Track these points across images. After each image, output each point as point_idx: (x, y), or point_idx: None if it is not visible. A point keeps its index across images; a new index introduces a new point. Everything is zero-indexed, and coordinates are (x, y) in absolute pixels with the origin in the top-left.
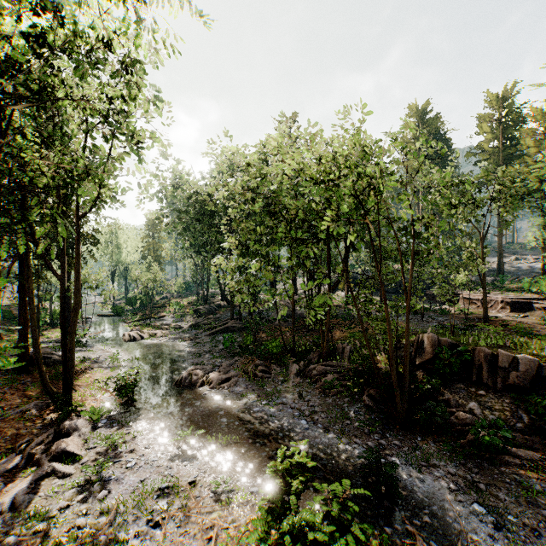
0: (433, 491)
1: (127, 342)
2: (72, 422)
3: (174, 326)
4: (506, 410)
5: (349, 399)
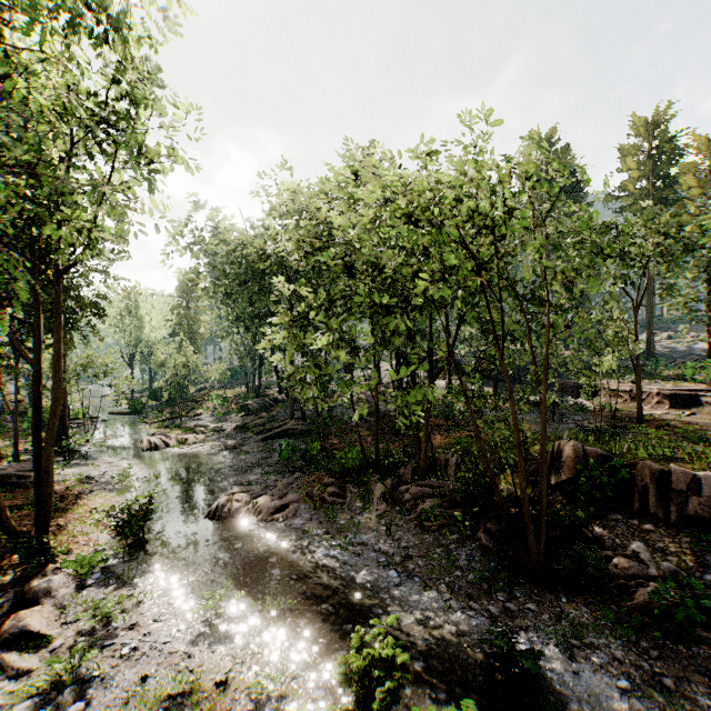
0: (596, 692)
1: (146, 451)
2: (45, 581)
3: (213, 428)
4: (686, 554)
5: (458, 537)
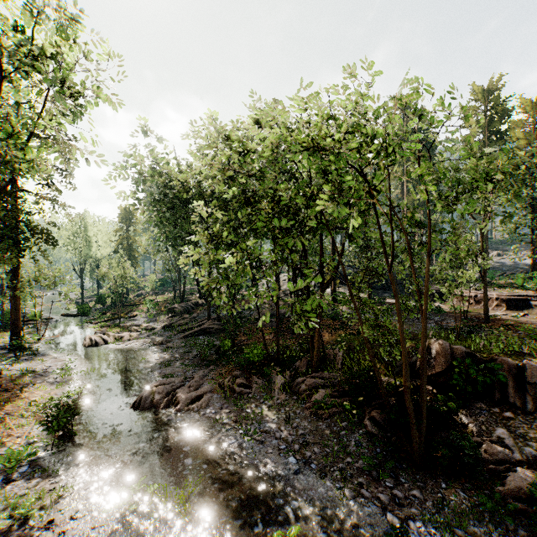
0: None
1: (87, 348)
2: None
3: (145, 327)
4: None
5: (347, 424)
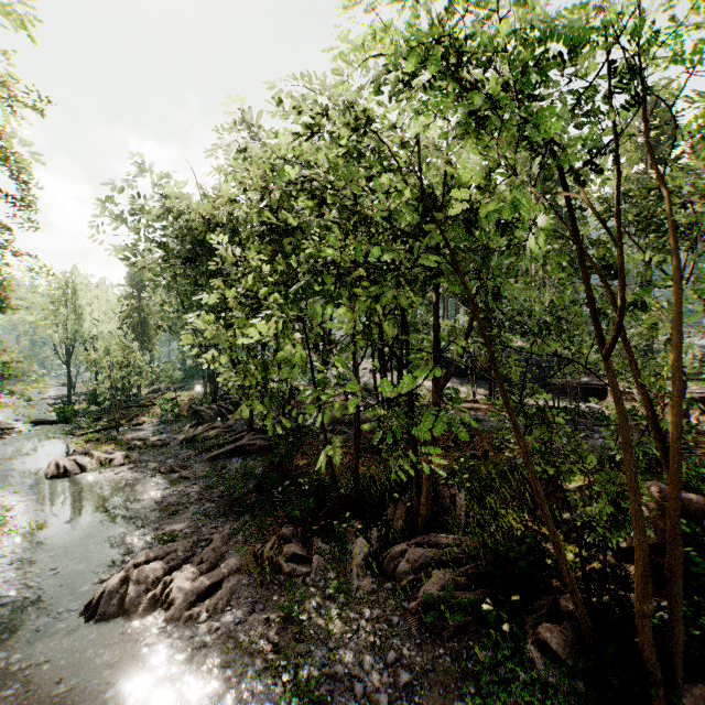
0: None
1: (50, 479)
2: None
3: (151, 443)
4: None
5: (493, 654)
